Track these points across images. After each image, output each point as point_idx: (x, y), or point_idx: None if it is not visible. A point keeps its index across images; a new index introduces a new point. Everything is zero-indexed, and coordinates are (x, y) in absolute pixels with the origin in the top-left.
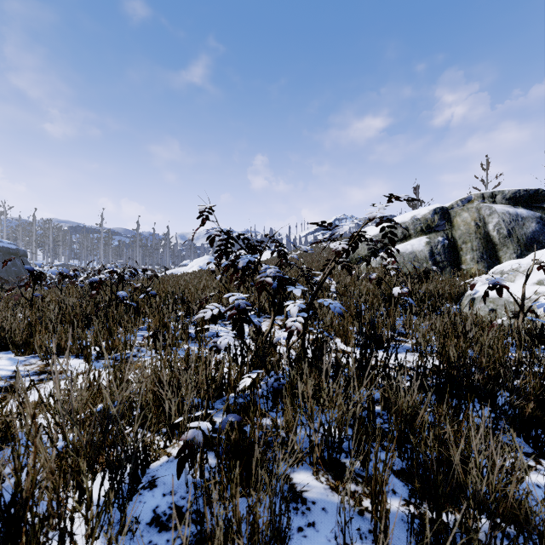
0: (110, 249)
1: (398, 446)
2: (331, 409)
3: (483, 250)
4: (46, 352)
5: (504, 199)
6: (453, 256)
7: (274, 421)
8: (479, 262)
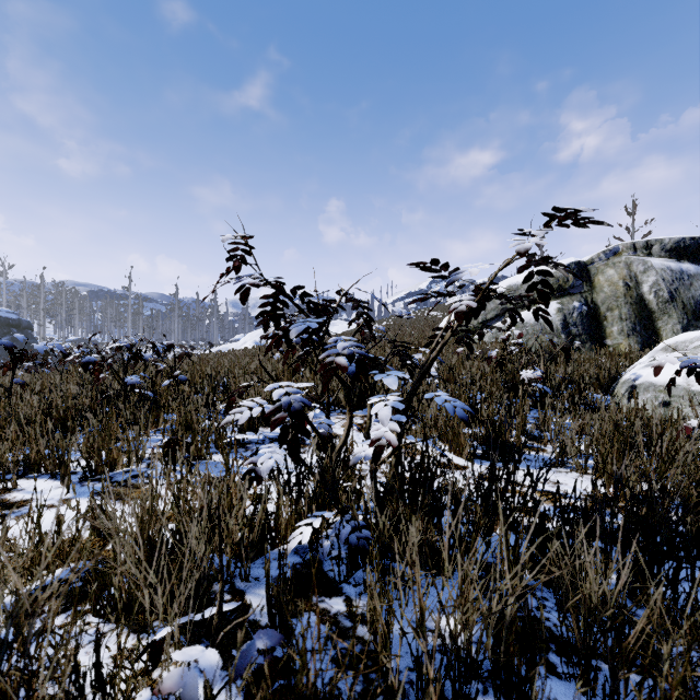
0: (140, 320)
1: (583, 673)
2: (459, 608)
3: (635, 320)
4: (2, 470)
5: (663, 251)
6: (594, 328)
7: (349, 649)
8: (630, 336)
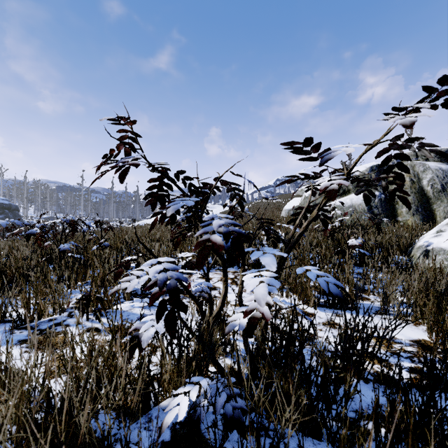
0: (89, 205)
1: None
2: None
3: (418, 204)
4: None
5: (436, 157)
6: (389, 209)
7: None
8: (414, 215)
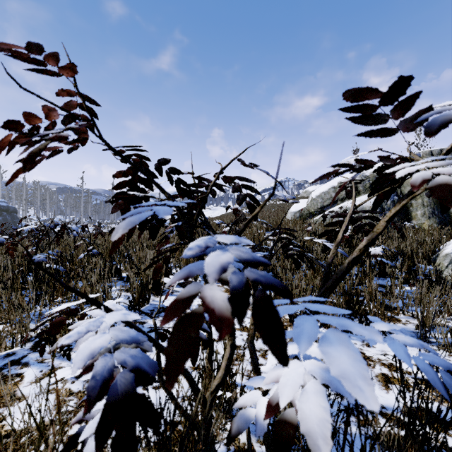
0: (89, 207)
1: None
2: None
3: (434, 206)
4: None
5: None
6: (403, 212)
7: None
8: (430, 218)
